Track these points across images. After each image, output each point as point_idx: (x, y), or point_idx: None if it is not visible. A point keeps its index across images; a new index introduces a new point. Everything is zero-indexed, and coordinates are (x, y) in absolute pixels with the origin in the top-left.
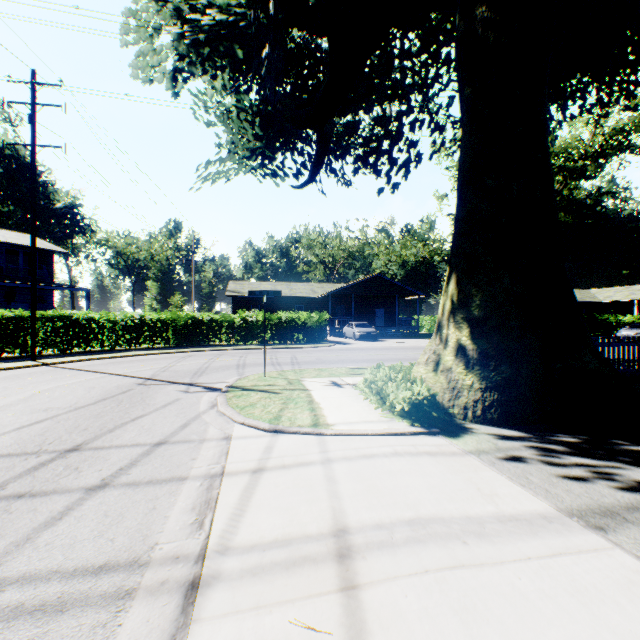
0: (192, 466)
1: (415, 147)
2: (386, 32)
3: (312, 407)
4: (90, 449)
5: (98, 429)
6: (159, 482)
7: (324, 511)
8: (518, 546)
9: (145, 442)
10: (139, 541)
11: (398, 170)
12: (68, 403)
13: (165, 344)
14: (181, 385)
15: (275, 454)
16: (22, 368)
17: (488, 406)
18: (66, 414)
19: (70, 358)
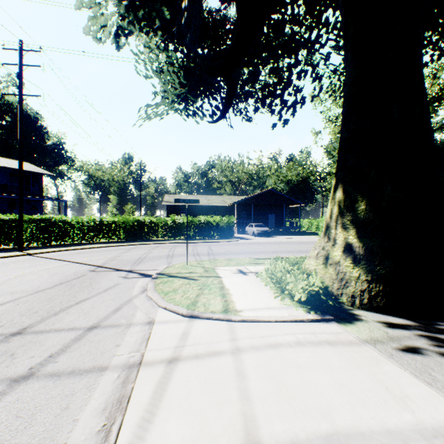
0: (114, 354)
1: (300, 92)
2: None
3: (223, 293)
4: (32, 333)
5: (46, 312)
6: (80, 373)
7: (235, 418)
8: None
9: (80, 326)
10: None
11: (287, 109)
12: (32, 287)
13: (118, 239)
14: (122, 272)
15: (190, 341)
16: (11, 257)
17: (374, 296)
18: (26, 297)
19: (48, 249)
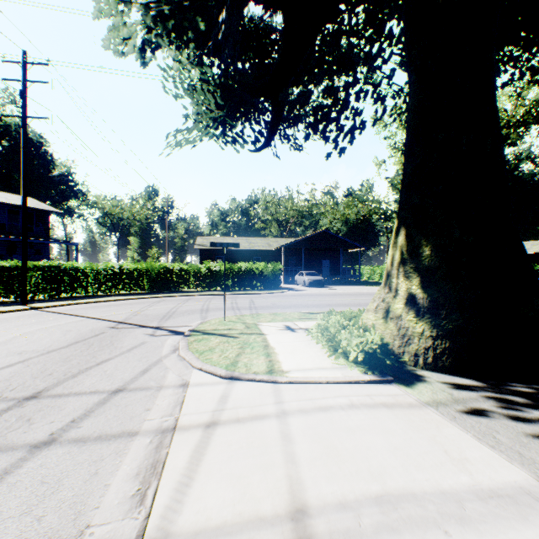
0: (145, 418)
1: (360, 115)
2: (336, 5)
3: (267, 352)
4: (48, 397)
5: (62, 374)
6: (108, 438)
7: (280, 481)
8: (511, 538)
9: (104, 389)
10: (69, 522)
11: (344, 136)
12: (43, 346)
13: (141, 290)
14: (149, 328)
15: (230, 405)
16: (13, 312)
17: (439, 354)
18: (37, 357)
19: (57, 303)
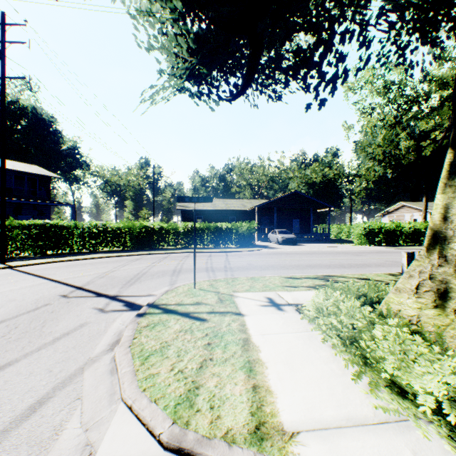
0: None
1: (343, 61)
2: None
3: (248, 360)
4: None
5: None
6: None
7: None
8: None
9: None
10: None
11: (326, 85)
12: None
13: (123, 248)
14: (103, 299)
15: None
16: None
17: None
18: None
19: (36, 261)
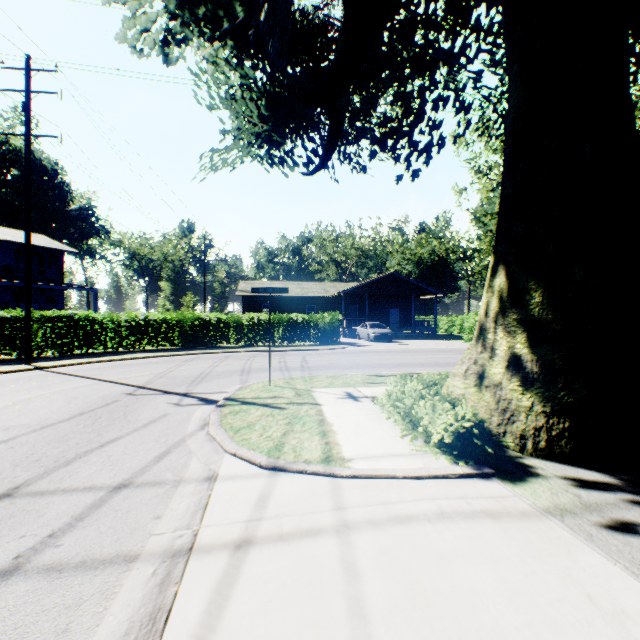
0: (151, 532)
1: (438, 129)
2: None
3: (323, 430)
4: (27, 495)
5: (53, 460)
6: (94, 565)
7: None
8: None
9: (102, 484)
10: None
11: (419, 155)
12: (37, 419)
13: (170, 346)
14: (174, 395)
15: (270, 511)
16: (13, 372)
17: (556, 436)
18: (27, 435)
19: (67, 361)
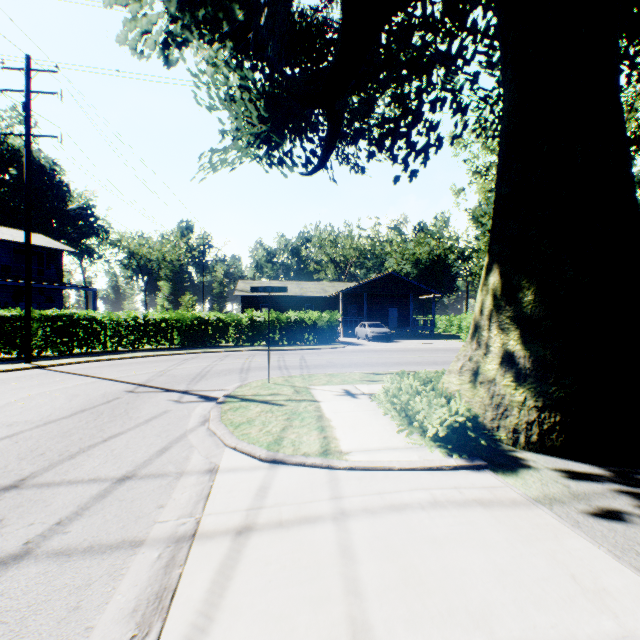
0: (155, 519)
1: (435, 130)
2: None
3: (321, 425)
4: (33, 486)
5: (57, 454)
6: (101, 550)
7: (337, 627)
8: None
9: (107, 476)
10: None
11: (416, 156)
12: (40, 415)
13: (170, 345)
14: (174, 393)
15: (270, 500)
16: (13, 371)
17: (547, 430)
18: (30, 431)
19: (67, 360)
